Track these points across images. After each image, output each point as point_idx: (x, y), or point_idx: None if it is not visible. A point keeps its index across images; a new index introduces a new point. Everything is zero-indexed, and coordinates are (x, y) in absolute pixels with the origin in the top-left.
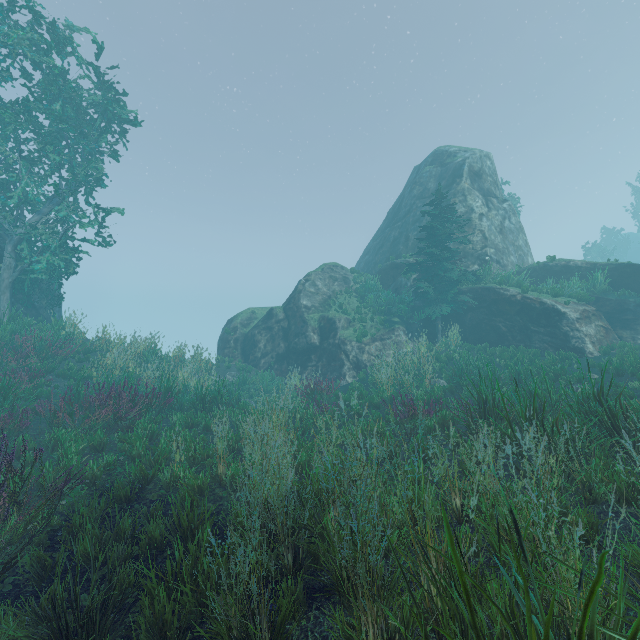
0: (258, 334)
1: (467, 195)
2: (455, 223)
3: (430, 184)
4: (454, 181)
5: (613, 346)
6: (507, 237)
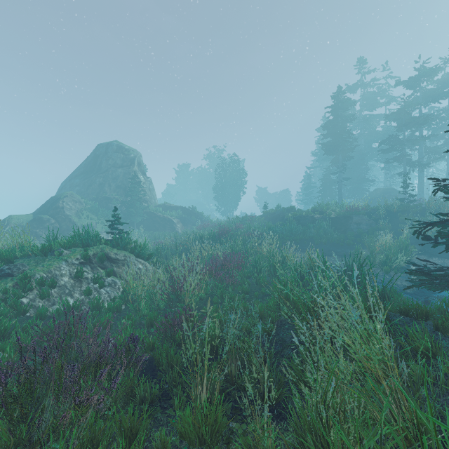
0: (39, 231)
1: (138, 173)
2: (140, 187)
3: (118, 161)
4: (131, 165)
5: (184, 230)
6: (151, 192)
